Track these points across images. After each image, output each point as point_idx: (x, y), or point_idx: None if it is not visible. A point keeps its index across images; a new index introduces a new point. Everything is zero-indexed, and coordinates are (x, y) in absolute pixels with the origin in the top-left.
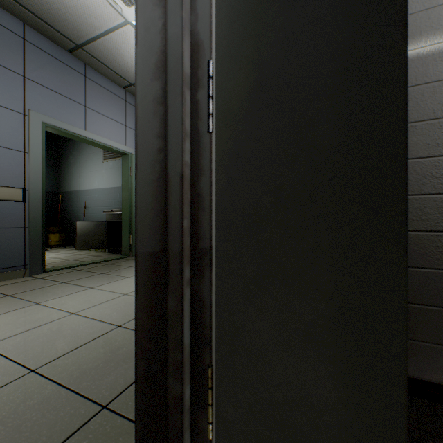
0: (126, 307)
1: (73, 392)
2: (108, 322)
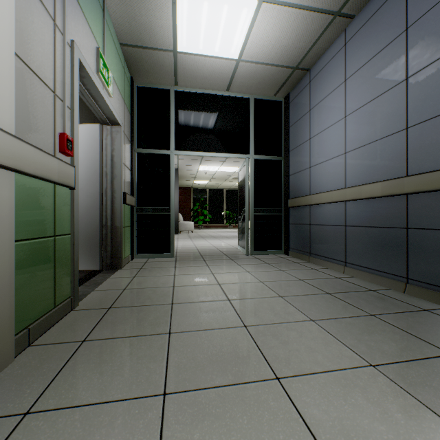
0: (210, 352)
1: (134, 306)
2: (188, 331)
